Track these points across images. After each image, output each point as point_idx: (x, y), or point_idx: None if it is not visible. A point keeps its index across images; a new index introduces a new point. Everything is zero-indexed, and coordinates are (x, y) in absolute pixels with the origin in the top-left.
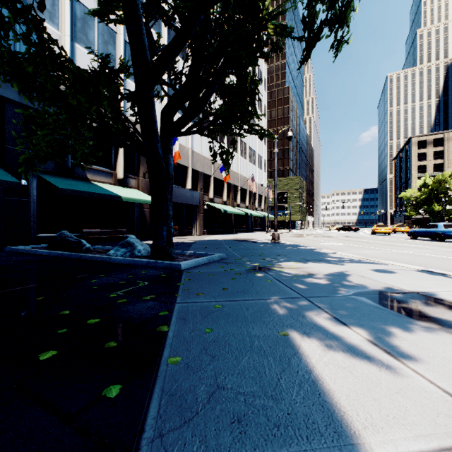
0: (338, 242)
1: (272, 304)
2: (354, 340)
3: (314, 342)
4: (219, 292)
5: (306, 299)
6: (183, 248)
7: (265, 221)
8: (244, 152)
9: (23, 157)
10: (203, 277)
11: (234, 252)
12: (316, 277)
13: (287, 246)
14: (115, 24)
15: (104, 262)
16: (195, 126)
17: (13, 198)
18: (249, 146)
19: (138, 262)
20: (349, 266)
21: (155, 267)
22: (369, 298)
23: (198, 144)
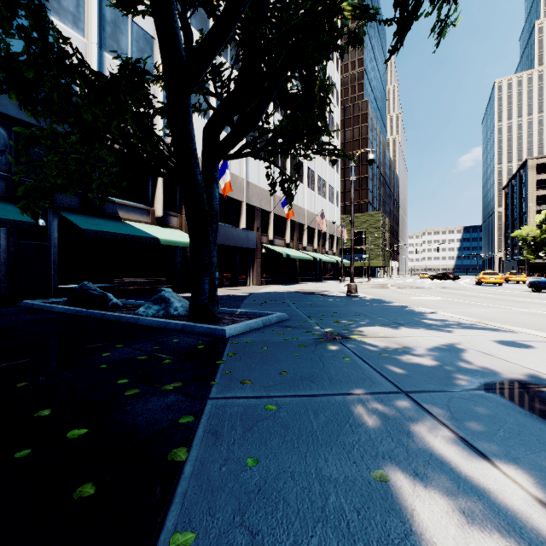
0: (434, 296)
1: (355, 404)
2: (513, 500)
3: (438, 501)
4: (275, 378)
5: (407, 396)
6: (234, 303)
7: (337, 267)
8: (312, 183)
9: (23, 189)
10: (253, 350)
11: (299, 310)
12: (415, 354)
13: (367, 301)
14: (143, 16)
15: (129, 324)
16: (248, 147)
17: (30, 241)
18: (318, 175)
19: (171, 325)
20: (461, 335)
21: (192, 332)
22: (508, 396)
23: (254, 173)
